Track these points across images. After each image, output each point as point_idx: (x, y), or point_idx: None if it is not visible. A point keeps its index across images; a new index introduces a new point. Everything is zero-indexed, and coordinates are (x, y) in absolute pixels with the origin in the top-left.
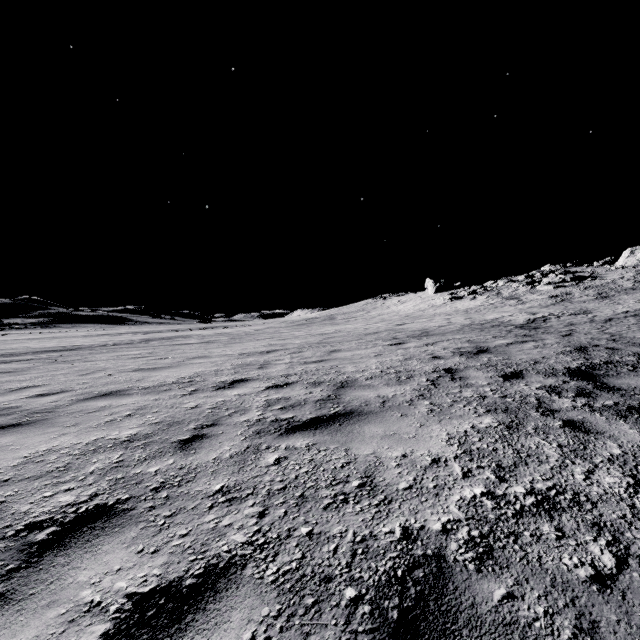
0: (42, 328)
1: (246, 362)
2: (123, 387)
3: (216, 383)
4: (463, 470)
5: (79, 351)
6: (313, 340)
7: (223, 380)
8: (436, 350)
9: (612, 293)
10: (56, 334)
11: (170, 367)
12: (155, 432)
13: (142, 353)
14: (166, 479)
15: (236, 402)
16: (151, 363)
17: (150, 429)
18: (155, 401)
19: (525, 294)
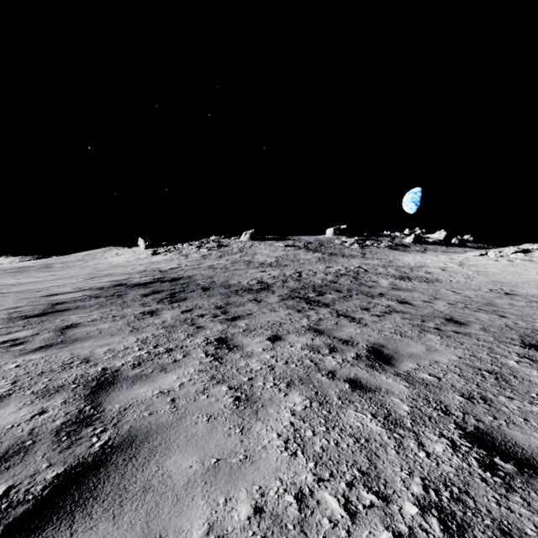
0: None
1: None
2: None
3: None
4: (80, 297)
5: None
6: (33, 280)
7: None
8: (105, 280)
9: (226, 255)
10: None
11: None
12: None
13: None
14: None
15: (0, 297)
16: None
17: None
18: None
19: (193, 253)
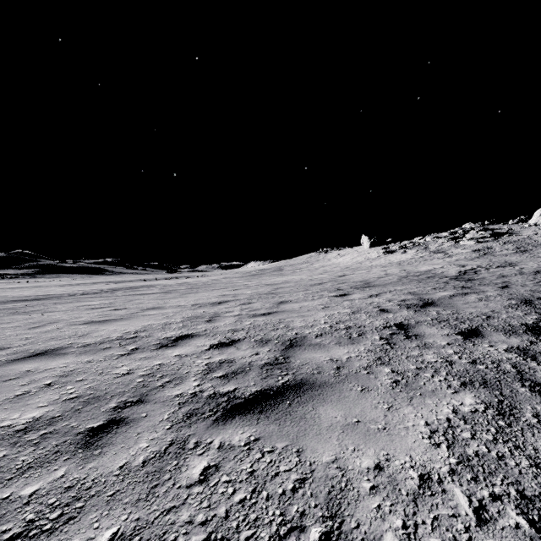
0: (30, 278)
1: (196, 314)
2: (63, 344)
3: (160, 340)
4: (472, 504)
5: (46, 301)
6: (263, 291)
7: (168, 336)
8: (382, 302)
9: (529, 247)
10: (40, 283)
11: (121, 319)
12: (64, 414)
13: (102, 303)
14: (38, 514)
15: (174, 366)
16: (105, 314)
17: (60, 409)
18: (87, 364)
19: (450, 248)
